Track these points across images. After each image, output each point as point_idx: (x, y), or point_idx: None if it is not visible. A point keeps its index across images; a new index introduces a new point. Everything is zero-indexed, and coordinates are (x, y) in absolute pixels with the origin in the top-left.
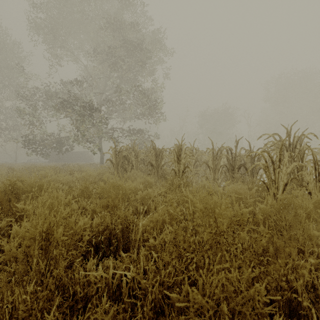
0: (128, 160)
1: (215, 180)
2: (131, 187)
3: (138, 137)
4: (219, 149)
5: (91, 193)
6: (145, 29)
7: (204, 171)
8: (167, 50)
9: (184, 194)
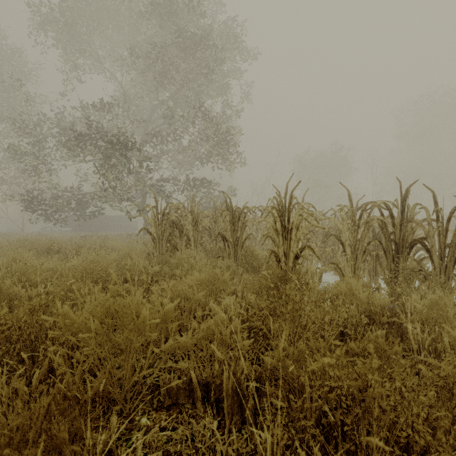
0: (181, 230)
1: (356, 272)
2: (166, 312)
3: (202, 193)
4: (365, 207)
5: (66, 319)
6: (213, 21)
7: (333, 253)
8: (249, 52)
9: (357, 370)
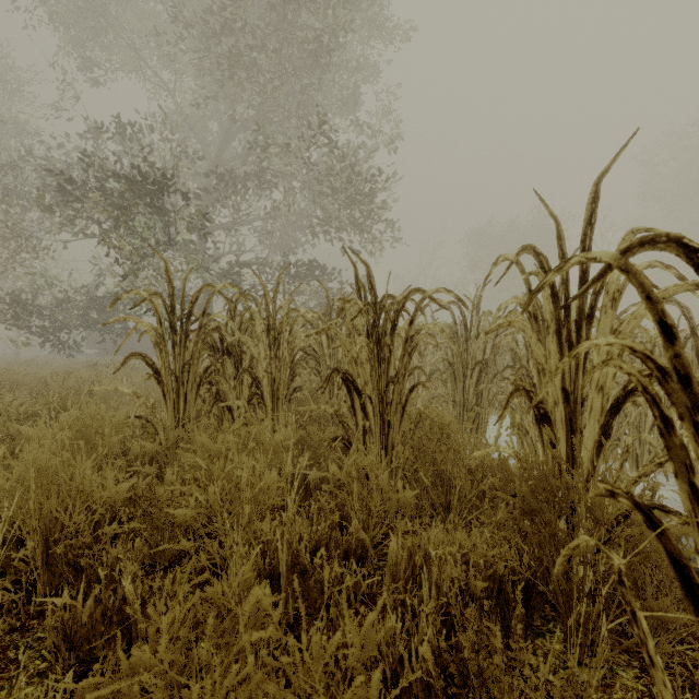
0: (239, 358)
1: None
2: None
3: (311, 286)
4: None
5: None
6: None
7: None
8: (396, 27)
9: None
